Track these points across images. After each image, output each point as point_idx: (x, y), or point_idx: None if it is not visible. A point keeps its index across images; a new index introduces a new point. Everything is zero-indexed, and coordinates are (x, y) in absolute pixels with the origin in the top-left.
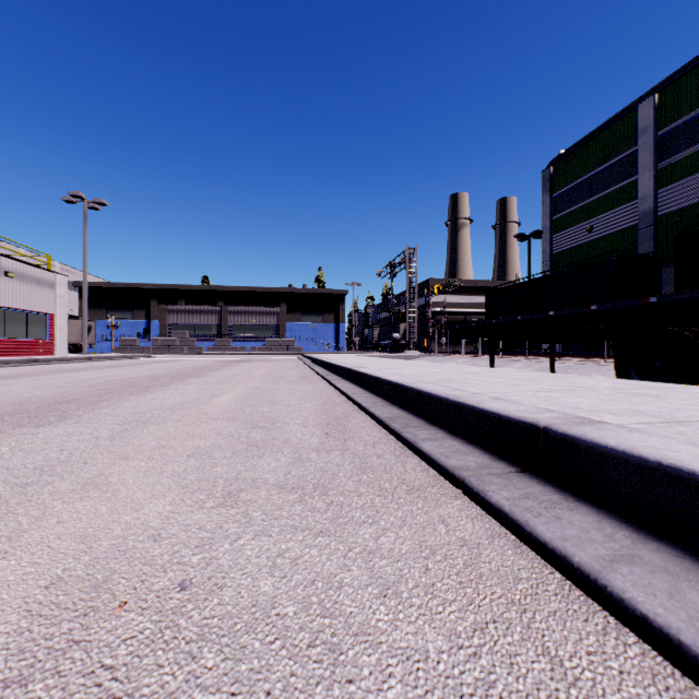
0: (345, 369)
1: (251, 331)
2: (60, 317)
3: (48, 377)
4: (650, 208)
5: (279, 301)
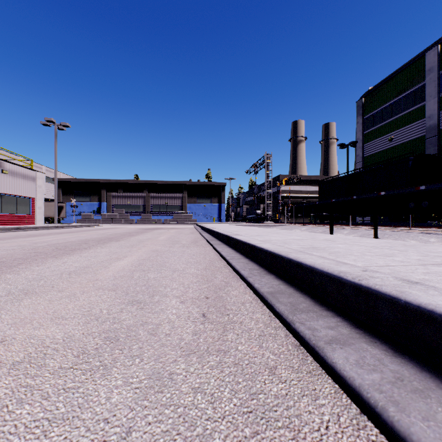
0: (225, 236)
1: (164, 209)
2: (39, 200)
3: (12, 241)
4: (435, 123)
5: (182, 190)
